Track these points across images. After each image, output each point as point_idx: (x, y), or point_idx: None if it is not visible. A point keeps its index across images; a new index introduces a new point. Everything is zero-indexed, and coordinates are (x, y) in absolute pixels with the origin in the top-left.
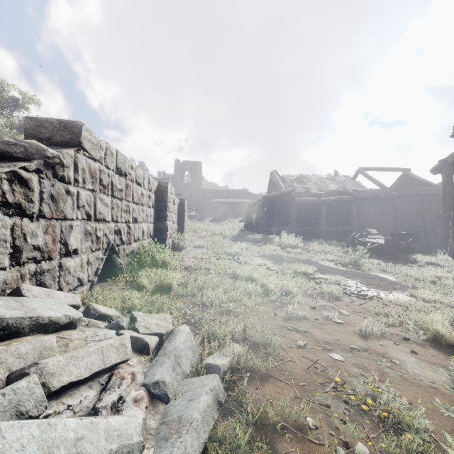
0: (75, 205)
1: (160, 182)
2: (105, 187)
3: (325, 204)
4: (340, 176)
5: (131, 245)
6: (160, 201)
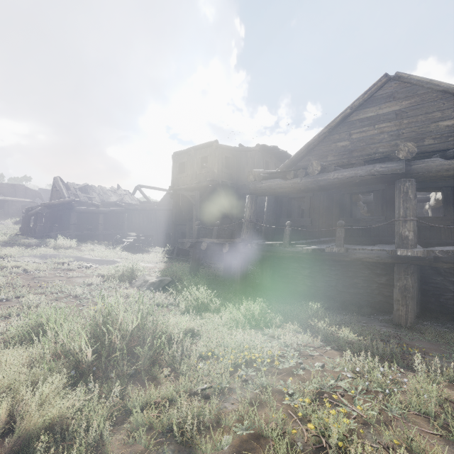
0: None
1: None
2: None
3: (103, 213)
4: (121, 190)
5: None
6: None
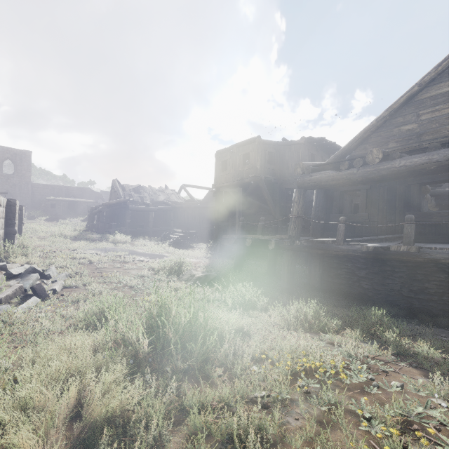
0: None
1: (9, 199)
2: None
3: (153, 211)
4: (168, 189)
5: None
6: (9, 213)
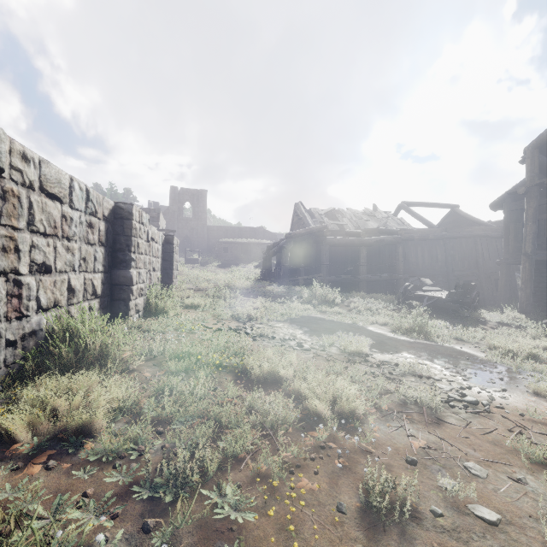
0: None
1: (119, 202)
2: None
3: (366, 246)
4: (379, 211)
5: (28, 321)
6: (119, 235)
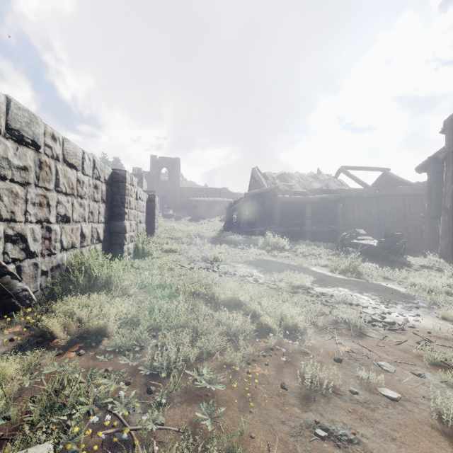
0: None
1: (116, 169)
2: None
3: (311, 203)
4: (322, 174)
5: (55, 257)
6: (116, 194)
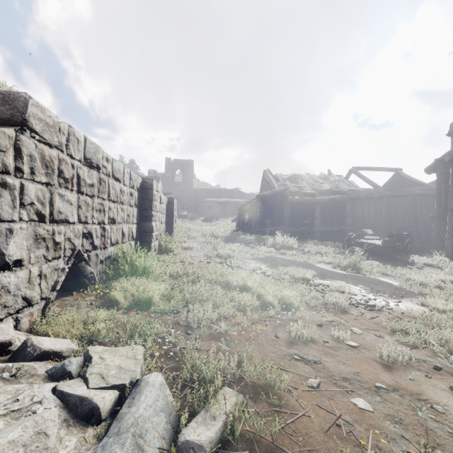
0: (17, 202)
1: (145, 178)
2: (67, 181)
3: (320, 204)
4: (333, 175)
5: (107, 250)
6: (145, 200)
